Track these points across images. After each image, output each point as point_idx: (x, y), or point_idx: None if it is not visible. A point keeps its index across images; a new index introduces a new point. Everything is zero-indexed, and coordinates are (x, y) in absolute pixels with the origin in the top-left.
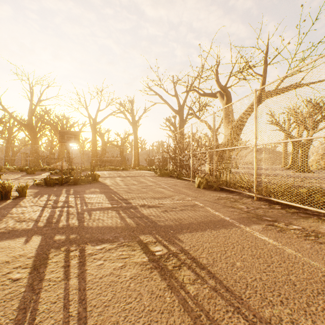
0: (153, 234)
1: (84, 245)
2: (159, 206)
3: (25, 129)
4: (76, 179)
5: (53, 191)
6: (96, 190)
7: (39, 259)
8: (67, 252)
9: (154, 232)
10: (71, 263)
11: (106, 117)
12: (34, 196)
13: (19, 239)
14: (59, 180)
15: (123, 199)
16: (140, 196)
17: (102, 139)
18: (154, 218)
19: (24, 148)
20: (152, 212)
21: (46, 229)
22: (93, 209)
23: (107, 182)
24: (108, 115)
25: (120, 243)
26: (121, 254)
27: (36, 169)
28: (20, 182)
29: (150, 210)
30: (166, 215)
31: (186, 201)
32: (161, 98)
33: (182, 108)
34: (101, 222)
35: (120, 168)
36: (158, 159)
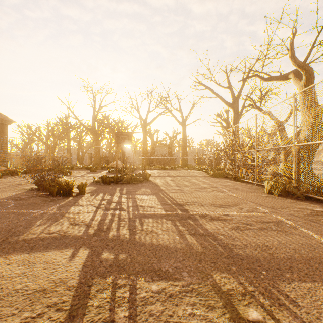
0: (233, 273)
1: (135, 277)
2: (225, 218)
3: (90, 133)
4: (129, 178)
5: (108, 190)
6: (147, 191)
7: (78, 294)
8: (114, 287)
9: (233, 268)
10: (116, 315)
11: (155, 117)
12: (91, 194)
13: (66, 252)
14: (114, 178)
15: (177, 204)
16: (197, 202)
17: (152, 139)
18: (224, 239)
19: (89, 149)
20: (218, 228)
21: (95, 240)
22: (145, 216)
23: (158, 182)
24: (157, 115)
25: (184, 284)
26: (190, 312)
27: (98, 167)
28: (84, 179)
29: (214, 225)
30: (241, 236)
31: (261, 214)
32: (212, 92)
33: (236, 100)
34: (155, 237)
35: (168, 167)
36: (208, 157)
